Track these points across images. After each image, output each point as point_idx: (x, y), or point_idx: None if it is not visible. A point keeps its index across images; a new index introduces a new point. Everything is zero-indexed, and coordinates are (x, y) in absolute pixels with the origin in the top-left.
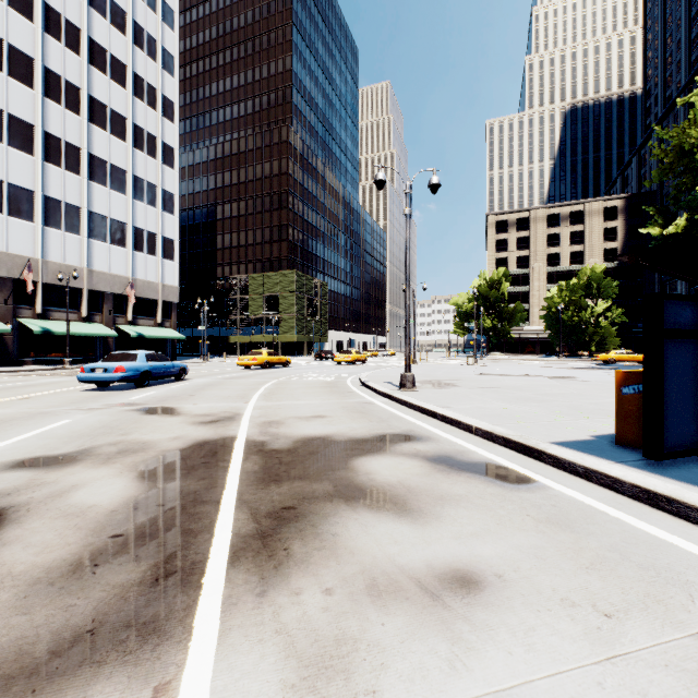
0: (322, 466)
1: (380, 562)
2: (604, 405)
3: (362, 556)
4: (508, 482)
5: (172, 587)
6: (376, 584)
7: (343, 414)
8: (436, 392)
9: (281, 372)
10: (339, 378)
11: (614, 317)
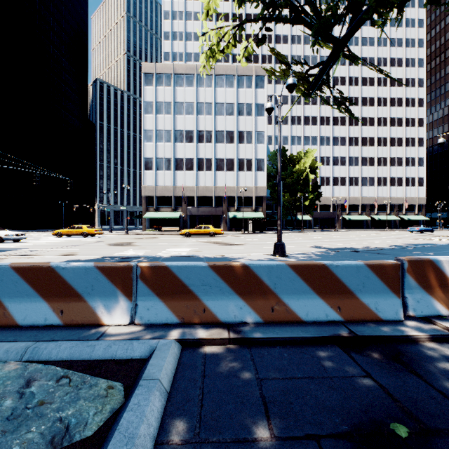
0: None
1: None
2: None
3: None
4: None
5: (438, 237)
6: None
7: None
8: None
9: None
10: None
11: None
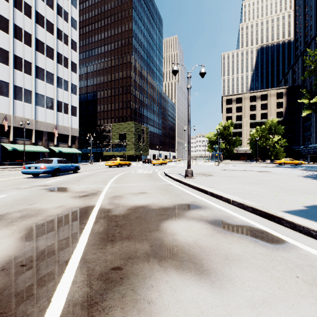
0: (143, 228)
1: None
2: (296, 186)
3: None
4: (267, 242)
5: None
6: None
7: (156, 191)
8: (204, 179)
9: (126, 169)
10: (154, 172)
11: (282, 143)
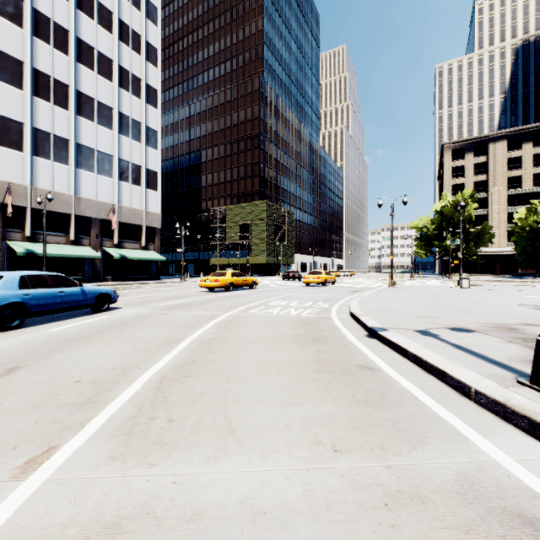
0: None
1: None
2: None
3: None
4: None
5: None
6: None
7: None
8: None
9: (244, 296)
10: (318, 311)
11: None
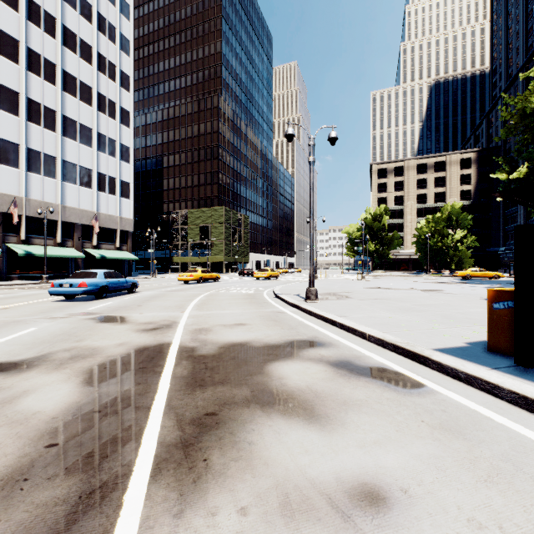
0: (241, 371)
1: (292, 474)
2: (470, 314)
3: (276, 468)
4: (401, 387)
5: (93, 506)
6: (289, 501)
7: (260, 322)
8: (334, 303)
9: (212, 286)
10: (257, 291)
11: (469, 243)
